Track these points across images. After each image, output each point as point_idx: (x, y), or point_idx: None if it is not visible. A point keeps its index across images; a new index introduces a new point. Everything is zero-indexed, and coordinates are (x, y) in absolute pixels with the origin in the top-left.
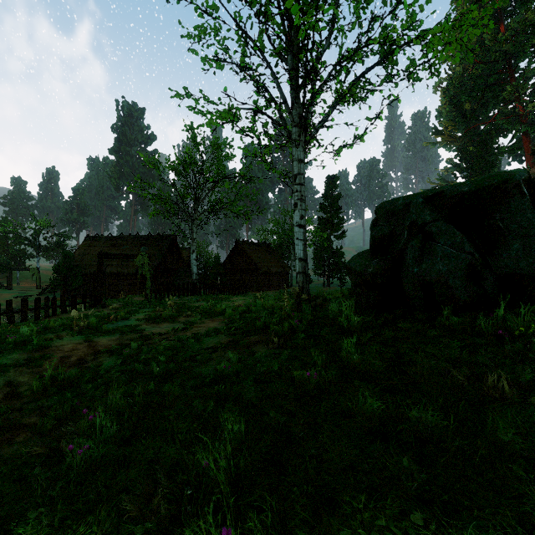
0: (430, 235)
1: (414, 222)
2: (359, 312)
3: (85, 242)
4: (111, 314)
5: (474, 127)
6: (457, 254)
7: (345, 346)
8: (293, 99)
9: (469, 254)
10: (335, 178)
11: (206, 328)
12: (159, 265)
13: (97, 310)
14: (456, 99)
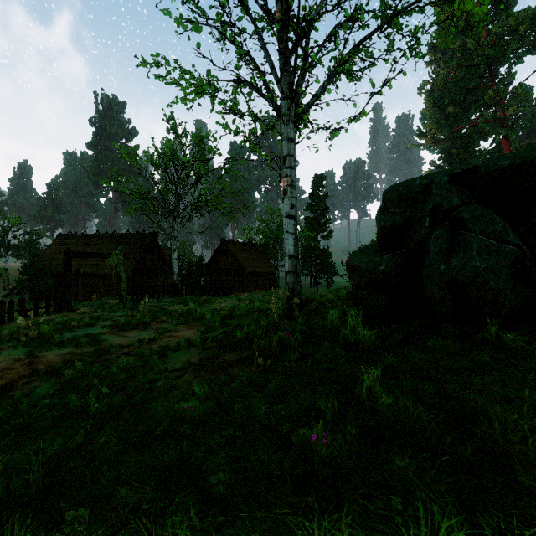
0: (459, 222)
1: (438, 207)
2: (368, 322)
3: (57, 241)
4: (75, 320)
5: (457, 130)
6: (499, 246)
7: (367, 383)
8: (282, 65)
9: (515, 246)
10: (322, 177)
11: (178, 339)
12: (137, 265)
13: (62, 315)
14: (440, 101)
